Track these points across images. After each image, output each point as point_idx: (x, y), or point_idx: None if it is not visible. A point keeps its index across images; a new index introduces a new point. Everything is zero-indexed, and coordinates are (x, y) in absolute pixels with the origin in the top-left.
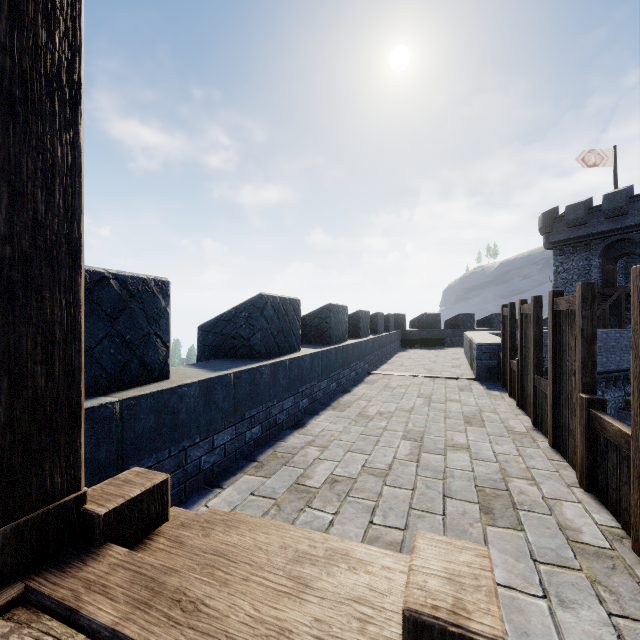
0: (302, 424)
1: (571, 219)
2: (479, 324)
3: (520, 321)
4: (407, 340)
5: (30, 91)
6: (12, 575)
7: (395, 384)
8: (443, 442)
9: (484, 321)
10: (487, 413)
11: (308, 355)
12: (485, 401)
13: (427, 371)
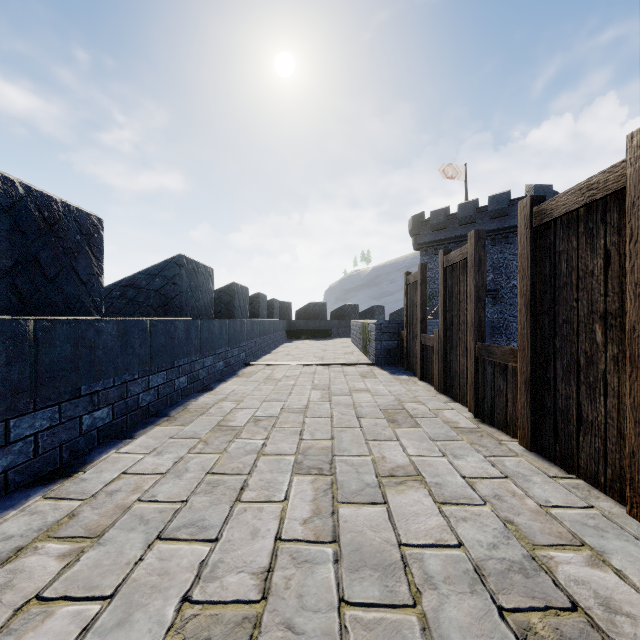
0: (81, 464)
1: (434, 223)
2: (362, 316)
3: (443, 278)
4: (293, 331)
5: None
6: None
7: (280, 375)
8: (370, 467)
9: (367, 313)
10: (409, 404)
11: (112, 321)
12: (398, 388)
13: (318, 359)
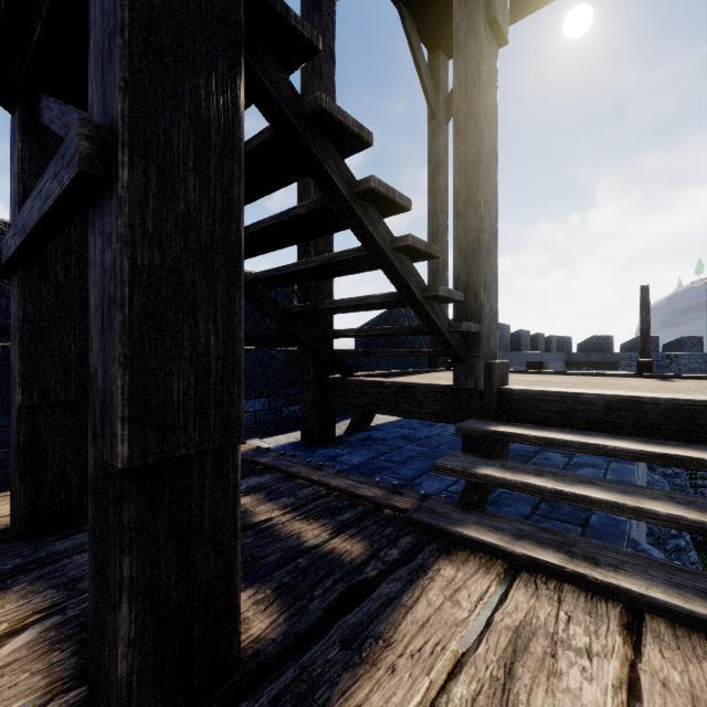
0: None
1: None
2: (666, 348)
3: None
4: (572, 362)
5: (443, 269)
6: (442, 367)
7: None
8: None
9: (673, 345)
10: None
11: None
12: None
13: None
